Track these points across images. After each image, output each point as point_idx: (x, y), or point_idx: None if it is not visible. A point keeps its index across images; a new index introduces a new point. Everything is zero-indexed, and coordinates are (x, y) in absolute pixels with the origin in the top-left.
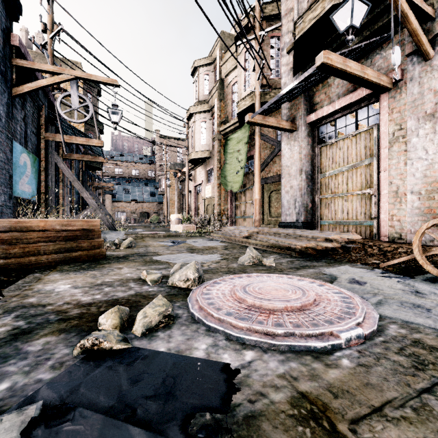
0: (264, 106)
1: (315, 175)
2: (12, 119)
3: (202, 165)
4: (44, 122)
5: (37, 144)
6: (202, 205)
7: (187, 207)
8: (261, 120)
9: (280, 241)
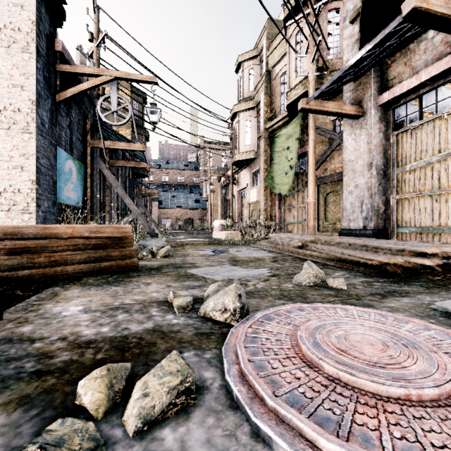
0: (323, 86)
1: (389, 170)
2: (56, 125)
3: (247, 167)
4: (89, 129)
5: (83, 151)
6: (247, 211)
7: (231, 213)
8: (317, 106)
9: (347, 254)
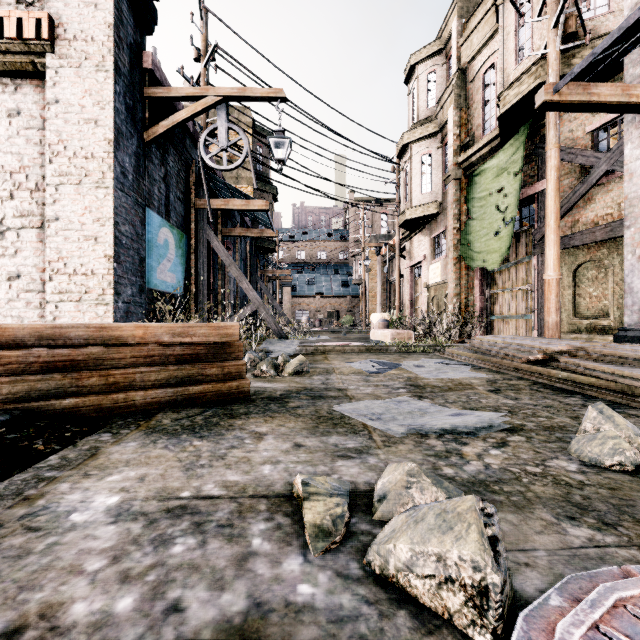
0: (597, 47)
1: None
2: (145, 177)
3: (424, 229)
4: (194, 184)
5: (185, 216)
6: (424, 297)
7: (398, 302)
8: (577, 95)
9: None
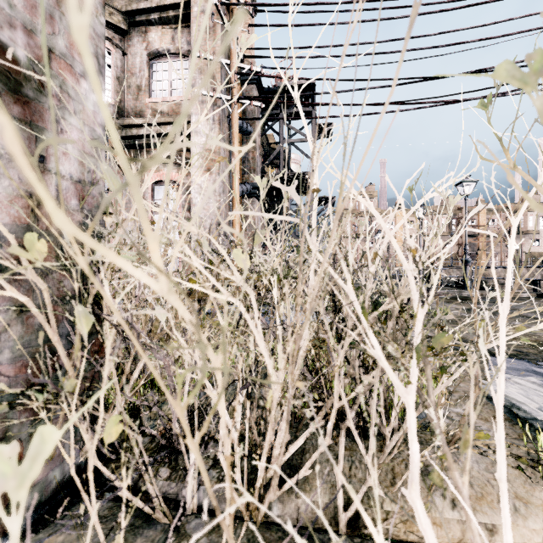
0: None
1: None
2: None
3: None
4: None
5: None
6: None
7: None
8: None
9: None
